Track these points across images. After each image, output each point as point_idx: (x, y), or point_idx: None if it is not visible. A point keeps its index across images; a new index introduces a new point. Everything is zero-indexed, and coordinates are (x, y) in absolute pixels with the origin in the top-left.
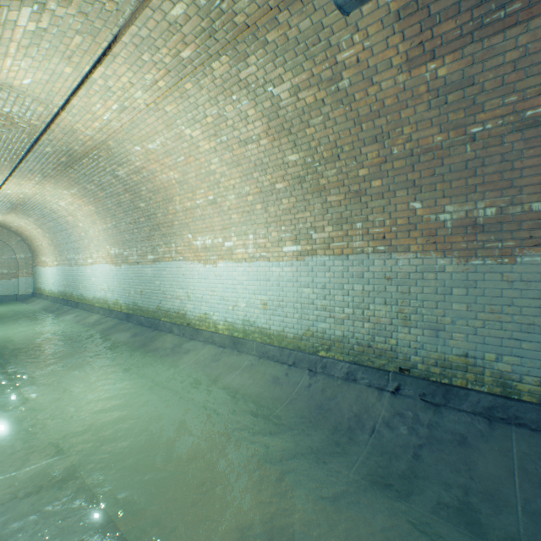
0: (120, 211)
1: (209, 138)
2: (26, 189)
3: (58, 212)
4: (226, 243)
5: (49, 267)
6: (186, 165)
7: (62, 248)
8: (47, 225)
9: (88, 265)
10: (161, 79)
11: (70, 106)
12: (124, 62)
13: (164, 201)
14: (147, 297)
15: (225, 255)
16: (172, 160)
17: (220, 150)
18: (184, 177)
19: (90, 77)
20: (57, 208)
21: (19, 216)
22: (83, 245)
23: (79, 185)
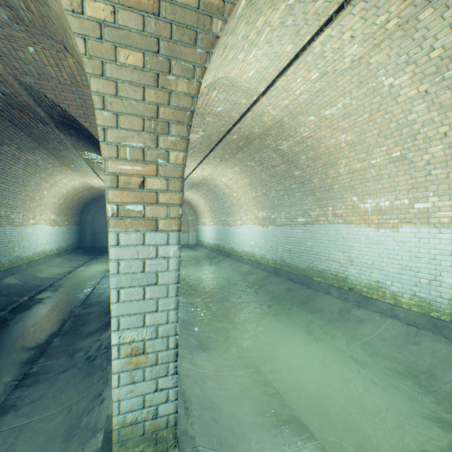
0: (271, 181)
1: (420, 80)
2: (205, 172)
3: (219, 187)
4: (417, 205)
5: (207, 226)
6: (367, 123)
7: (217, 213)
8: (209, 196)
9: (237, 226)
10: (396, 15)
11: (271, 89)
12: (361, 10)
13: (323, 166)
14: (295, 256)
15: (413, 219)
16: (349, 121)
17: (434, 91)
18: (359, 137)
19: (309, 47)
20: (218, 184)
21: (192, 192)
22: (233, 210)
23: (241, 163)
